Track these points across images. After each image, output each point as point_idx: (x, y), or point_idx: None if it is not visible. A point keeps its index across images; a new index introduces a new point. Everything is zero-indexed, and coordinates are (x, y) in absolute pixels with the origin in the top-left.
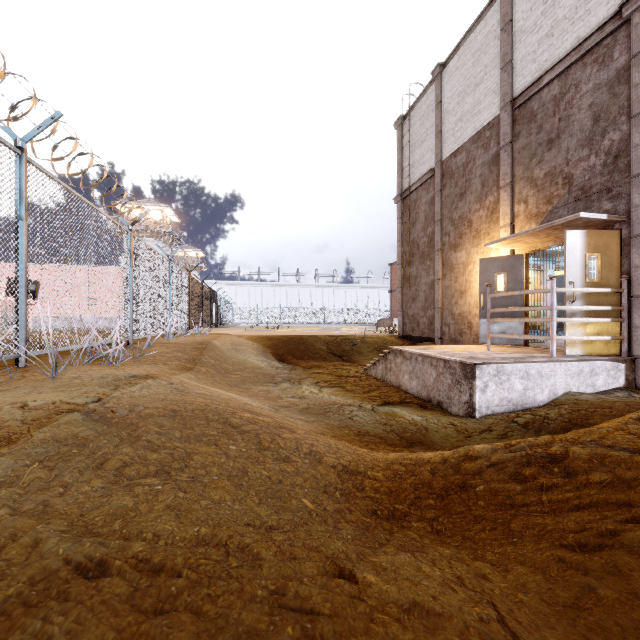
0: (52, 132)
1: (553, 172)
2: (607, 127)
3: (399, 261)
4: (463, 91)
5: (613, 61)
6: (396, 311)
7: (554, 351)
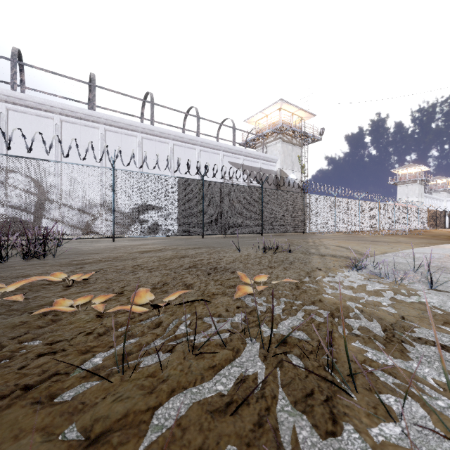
0: (398, 201)
1: None
2: None
3: None
4: None
5: None
6: None
7: None
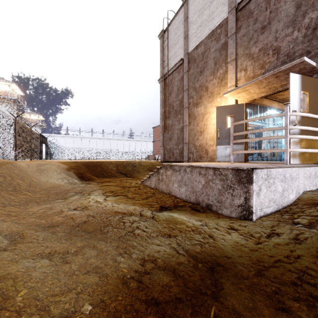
0: None
1: (265, 47)
2: (307, 10)
3: (161, 117)
4: (202, 8)
5: None
6: (156, 152)
7: (288, 160)
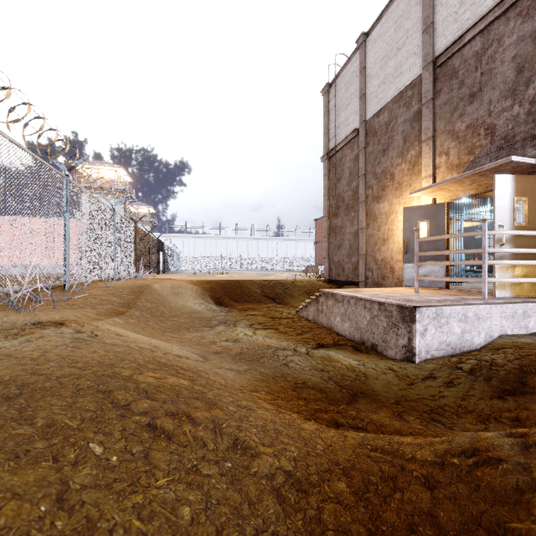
0: None
1: (475, 124)
2: (532, 77)
3: (326, 213)
4: (386, 56)
5: None
6: (320, 260)
7: (486, 293)
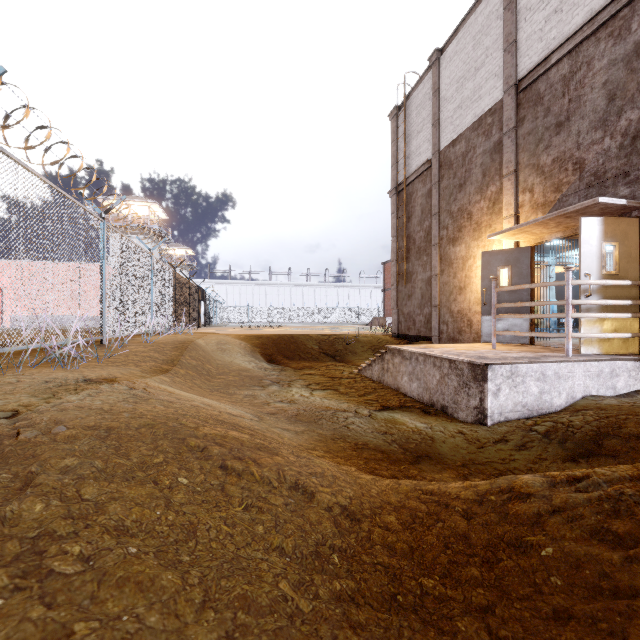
0: None
1: (562, 157)
2: (624, 106)
3: (394, 257)
4: (462, 76)
5: (631, 34)
6: (389, 310)
7: (570, 350)
